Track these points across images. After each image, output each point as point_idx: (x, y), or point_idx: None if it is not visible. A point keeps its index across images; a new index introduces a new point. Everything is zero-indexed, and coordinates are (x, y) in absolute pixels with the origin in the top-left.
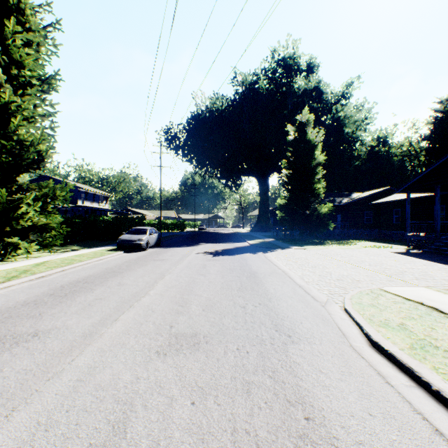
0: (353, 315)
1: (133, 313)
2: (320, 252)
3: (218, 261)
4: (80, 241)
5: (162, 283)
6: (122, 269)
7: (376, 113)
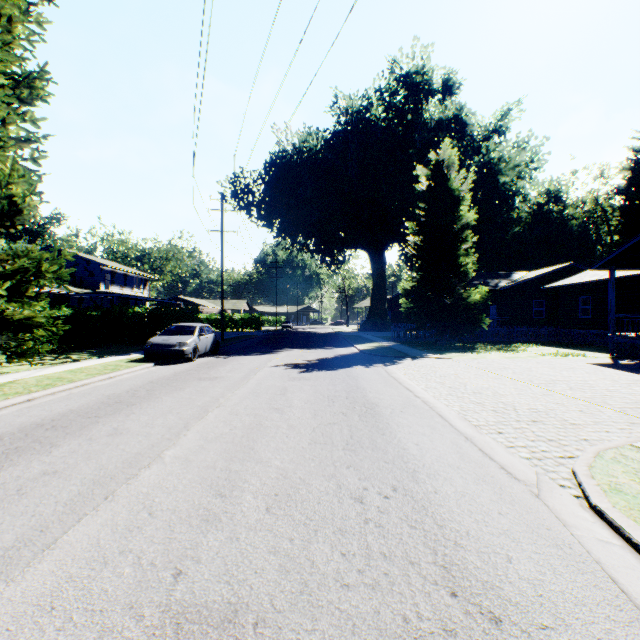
0: (633, 534)
1: (102, 520)
2: (475, 364)
3: (307, 381)
4: (97, 345)
5: (196, 430)
6: (136, 396)
7: (547, 154)
